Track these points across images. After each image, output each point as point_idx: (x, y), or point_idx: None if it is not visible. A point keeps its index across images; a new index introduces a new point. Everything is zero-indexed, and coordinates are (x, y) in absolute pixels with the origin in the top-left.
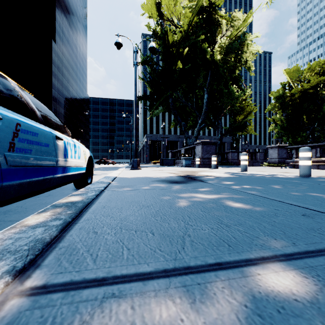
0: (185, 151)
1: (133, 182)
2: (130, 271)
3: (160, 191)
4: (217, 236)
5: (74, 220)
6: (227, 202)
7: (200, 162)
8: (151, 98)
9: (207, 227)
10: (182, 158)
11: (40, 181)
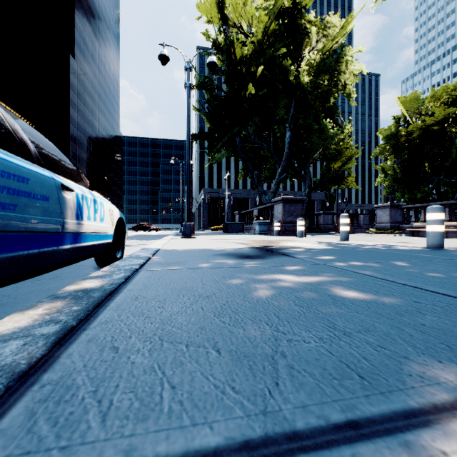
0: (258, 212)
1: (184, 257)
2: (175, 448)
3: (225, 271)
4: (334, 356)
5: (82, 323)
6: (334, 289)
7: (280, 228)
8: (210, 137)
9: (312, 337)
10: (255, 222)
11: (33, 255)
